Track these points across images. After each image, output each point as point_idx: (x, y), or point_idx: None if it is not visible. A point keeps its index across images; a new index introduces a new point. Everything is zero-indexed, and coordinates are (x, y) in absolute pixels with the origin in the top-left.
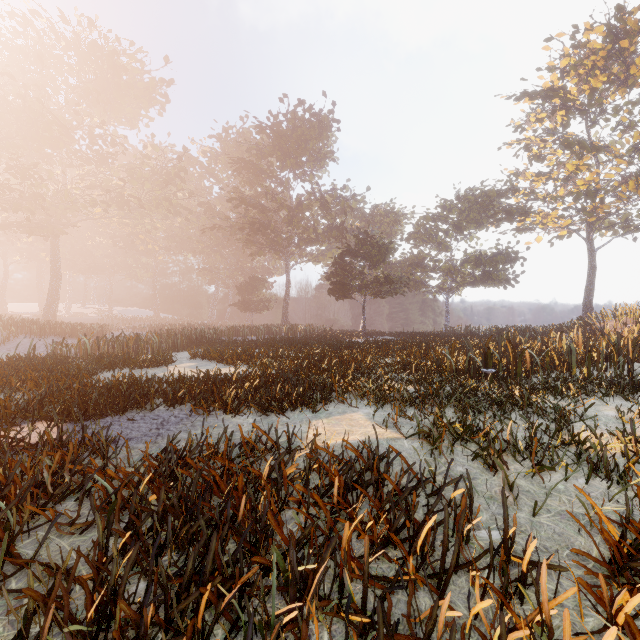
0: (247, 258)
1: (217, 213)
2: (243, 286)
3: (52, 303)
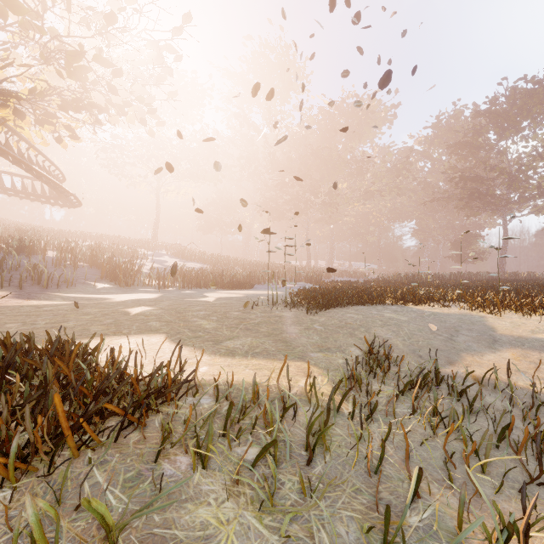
0: (457, 217)
1: (432, 187)
2: (457, 242)
3: (331, 260)
